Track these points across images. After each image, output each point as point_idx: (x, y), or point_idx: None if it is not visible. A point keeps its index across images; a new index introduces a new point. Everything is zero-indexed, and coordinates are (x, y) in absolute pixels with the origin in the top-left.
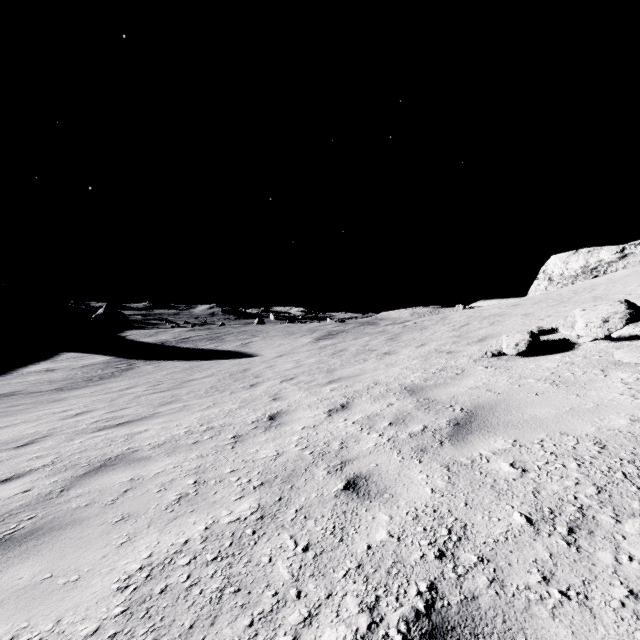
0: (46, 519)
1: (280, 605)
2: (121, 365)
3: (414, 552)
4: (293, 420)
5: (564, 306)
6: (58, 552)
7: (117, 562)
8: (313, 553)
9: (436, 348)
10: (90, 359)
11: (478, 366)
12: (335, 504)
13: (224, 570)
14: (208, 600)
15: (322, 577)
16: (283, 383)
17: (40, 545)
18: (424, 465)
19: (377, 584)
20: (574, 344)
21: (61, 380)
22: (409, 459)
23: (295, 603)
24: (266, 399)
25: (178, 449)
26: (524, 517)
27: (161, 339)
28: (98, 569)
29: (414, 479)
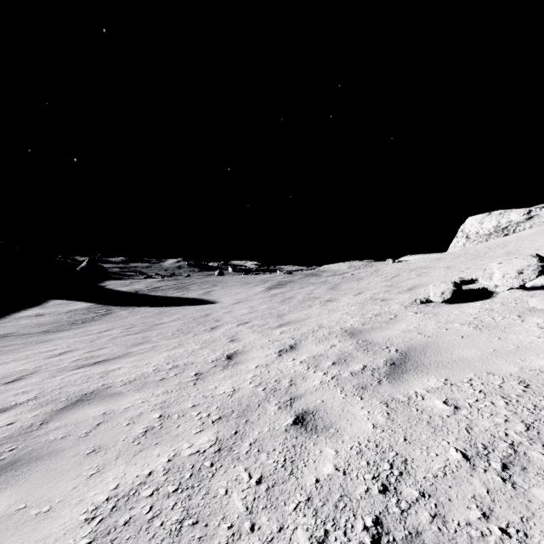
0: (25, 451)
1: (235, 538)
2: (100, 310)
3: (359, 486)
4: (248, 359)
5: (481, 260)
6: (33, 483)
7: (86, 493)
8: (266, 486)
9: (371, 296)
10: (74, 305)
11: (409, 312)
12: (285, 438)
13: (184, 502)
14: (168, 532)
15: (274, 510)
16: (239, 326)
17: (18, 476)
18: (365, 402)
19: (325, 518)
20: (492, 293)
21: (48, 323)
22: (351, 396)
23: (249, 536)
24: (224, 340)
25: (146, 385)
26: (460, 453)
27: (135, 288)
28: (68, 500)
29: (356, 415)
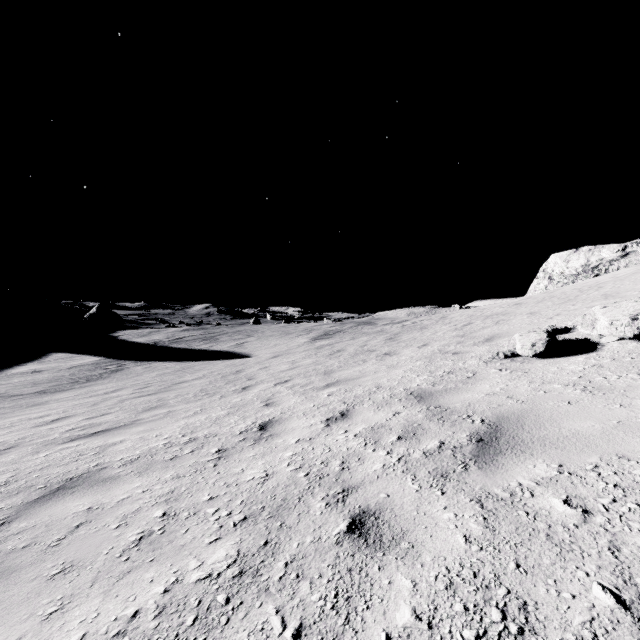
0: None
1: None
2: (110, 366)
3: None
4: (286, 431)
5: (572, 304)
6: None
7: None
8: None
9: (440, 348)
10: (79, 360)
11: (490, 368)
12: (337, 556)
13: None
14: None
15: None
16: (277, 386)
17: None
18: (449, 498)
19: None
20: (596, 344)
21: (46, 382)
22: (428, 488)
23: None
24: (258, 404)
25: (152, 466)
26: (610, 594)
27: (154, 339)
28: None
29: (438, 519)
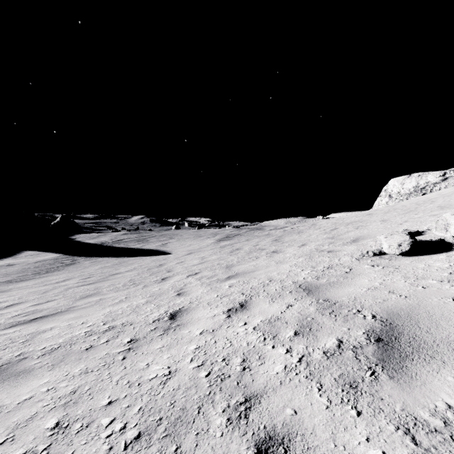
0: None
1: None
2: (66, 261)
3: None
4: (192, 321)
5: (415, 214)
6: None
7: None
8: None
9: (316, 247)
10: (44, 256)
11: (364, 264)
12: None
13: None
14: None
15: None
16: (189, 278)
17: None
18: (368, 422)
19: None
20: (451, 244)
21: (15, 273)
22: (339, 404)
23: None
24: (172, 294)
25: (67, 358)
26: None
27: (101, 240)
28: None
29: None
